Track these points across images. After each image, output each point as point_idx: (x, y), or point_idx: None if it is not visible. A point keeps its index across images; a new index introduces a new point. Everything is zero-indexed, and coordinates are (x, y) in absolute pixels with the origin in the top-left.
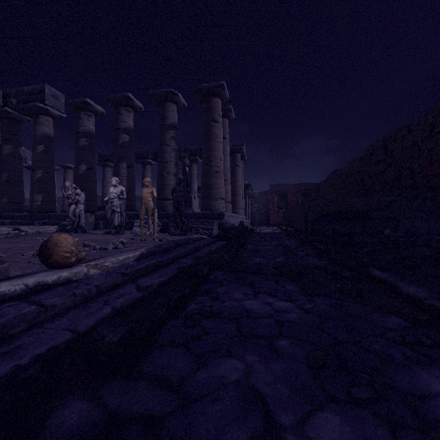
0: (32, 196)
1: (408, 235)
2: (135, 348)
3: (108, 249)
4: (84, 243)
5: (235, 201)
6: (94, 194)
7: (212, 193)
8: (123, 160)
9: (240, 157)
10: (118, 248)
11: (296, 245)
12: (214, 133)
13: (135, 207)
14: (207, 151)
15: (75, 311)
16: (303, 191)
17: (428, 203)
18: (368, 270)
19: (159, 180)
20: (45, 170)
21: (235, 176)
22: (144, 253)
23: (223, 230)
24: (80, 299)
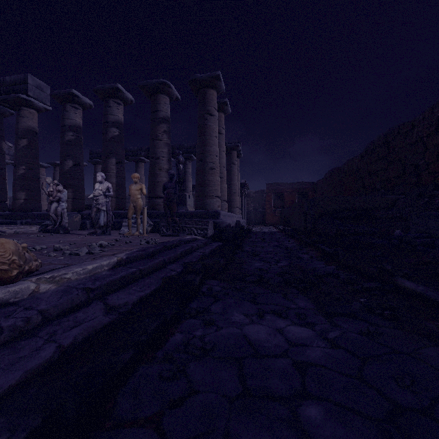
0: (14, 194)
1: (423, 236)
2: None
3: (79, 255)
4: (55, 246)
5: (231, 199)
6: (81, 191)
7: (206, 191)
8: (112, 155)
9: (236, 155)
10: (93, 253)
11: (297, 246)
12: (209, 127)
13: (125, 206)
14: (201, 146)
15: None
16: (300, 190)
17: (437, 202)
18: (395, 280)
19: (151, 177)
20: (28, 166)
21: (231, 174)
22: (124, 259)
23: (219, 230)
24: (8, 335)
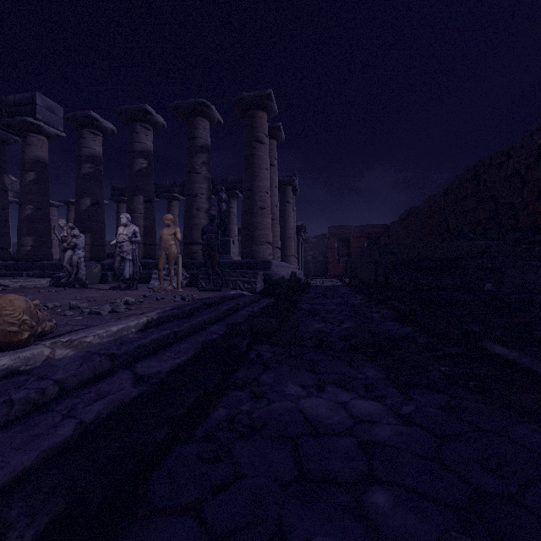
0: (19, 239)
1: (519, 291)
2: (89, 535)
3: (101, 314)
4: (71, 303)
5: (285, 246)
6: (101, 236)
7: (255, 236)
8: (139, 192)
9: (291, 191)
10: (117, 312)
11: (366, 303)
12: (259, 158)
13: (155, 254)
14: (249, 181)
15: (5, 434)
16: (370, 234)
17: (537, 249)
18: (483, 344)
19: (187, 218)
20: (36, 206)
21: (285, 215)
22: (155, 319)
23: (270, 284)
24: (20, 409)
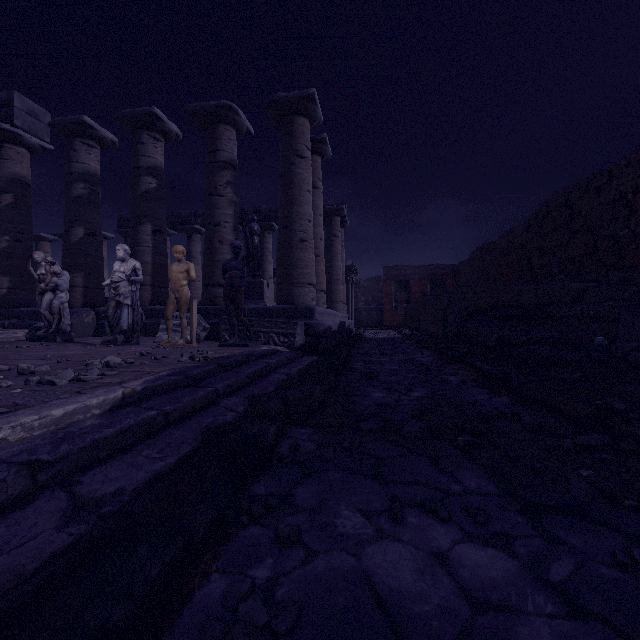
0: None
1: None
2: None
3: (55, 384)
4: (19, 367)
5: (332, 290)
6: (98, 276)
7: (294, 275)
8: (146, 220)
9: (339, 223)
10: (83, 380)
11: (436, 361)
12: (298, 176)
13: (166, 299)
14: (286, 205)
15: None
16: (433, 276)
17: None
18: (637, 431)
19: (207, 253)
20: (14, 237)
21: (332, 251)
22: (137, 391)
23: (313, 337)
24: None
